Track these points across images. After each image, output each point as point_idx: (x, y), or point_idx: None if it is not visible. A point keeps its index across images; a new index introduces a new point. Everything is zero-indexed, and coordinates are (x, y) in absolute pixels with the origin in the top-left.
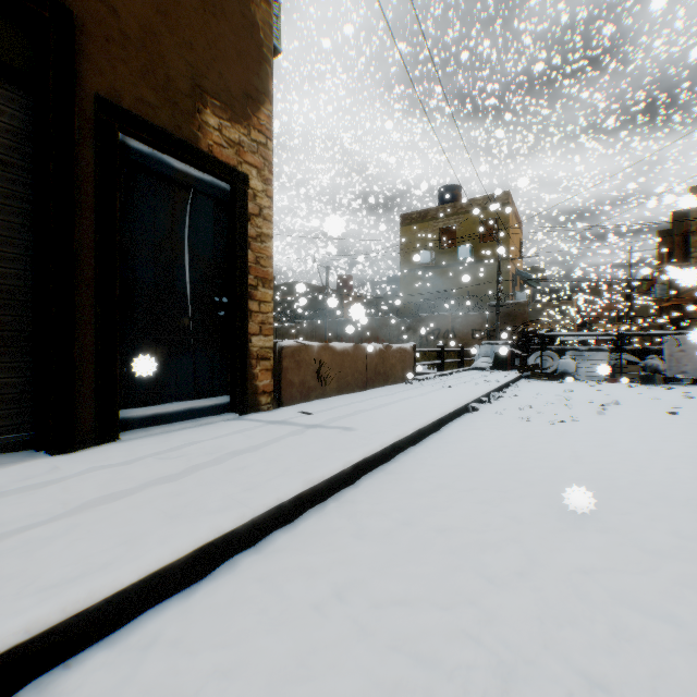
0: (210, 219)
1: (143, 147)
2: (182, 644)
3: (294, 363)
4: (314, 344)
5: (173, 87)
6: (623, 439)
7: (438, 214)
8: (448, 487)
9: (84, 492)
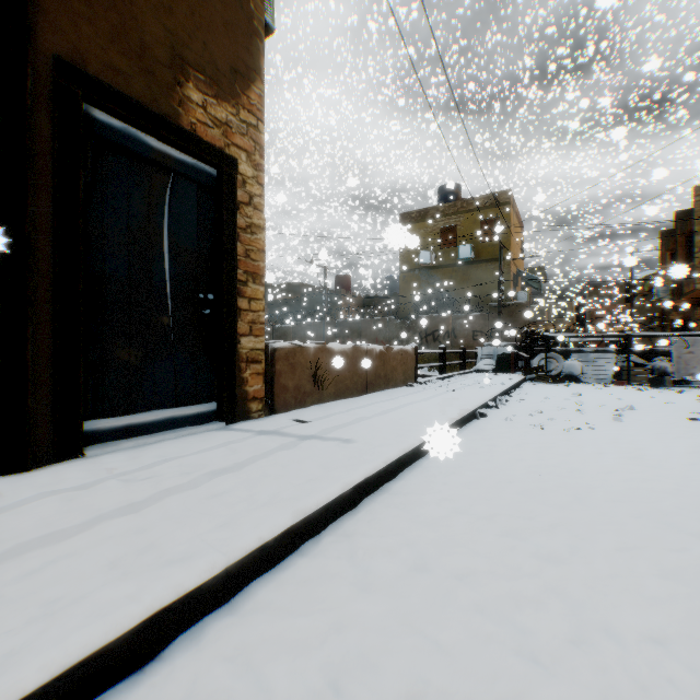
0: (194, 206)
1: (113, 121)
2: None
3: (288, 366)
4: (310, 346)
5: (149, 55)
6: (650, 450)
7: (438, 213)
8: (464, 512)
9: (18, 531)
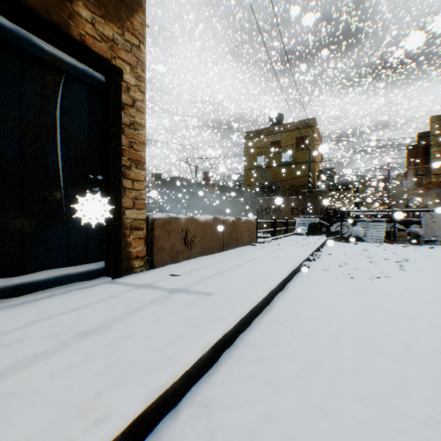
0: (85, 104)
1: (5, 22)
2: None
3: (165, 232)
4: (181, 217)
5: None
6: (438, 296)
7: (269, 132)
8: (313, 368)
9: None
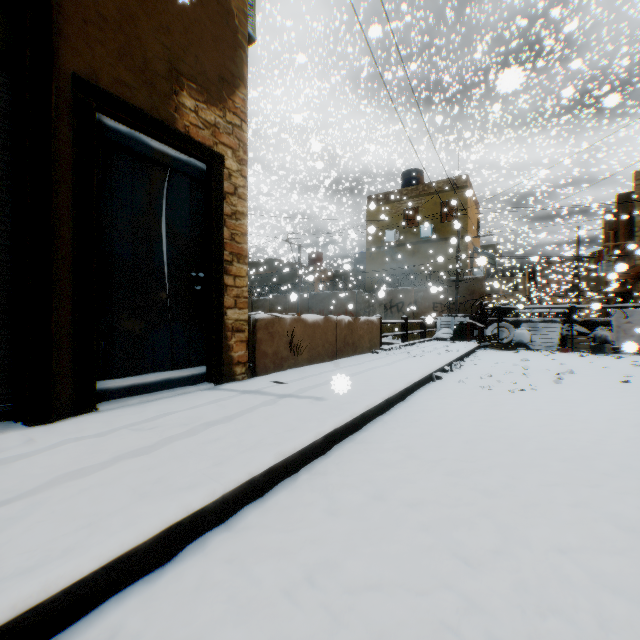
0: (187, 197)
1: (120, 127)
2: (144, 638)
3: (268, 334)
4: (286, 317)
5: (150, 69)
6: (582, 408)
7: (402, 195)
8: (417, 457)
9: (55, 467)
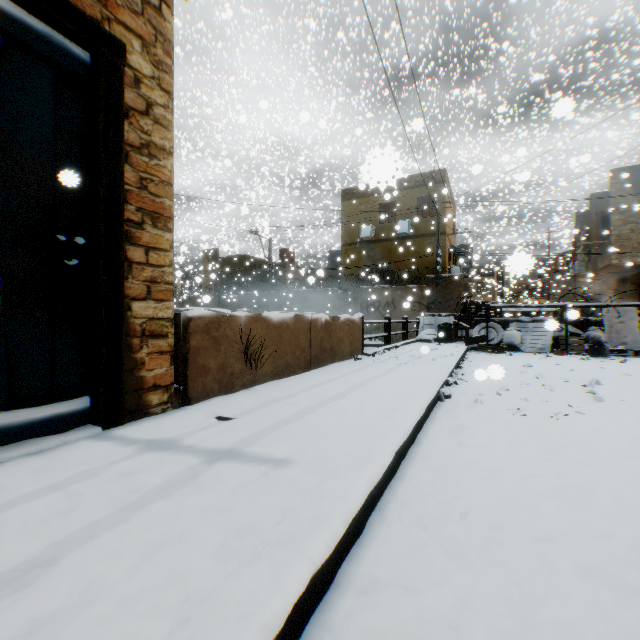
0: (48, 100)
1: None
2: None
3: (209, 340)
4: (240, 314)
5: None
6: None
7: (378, 189)
8: None
9: None
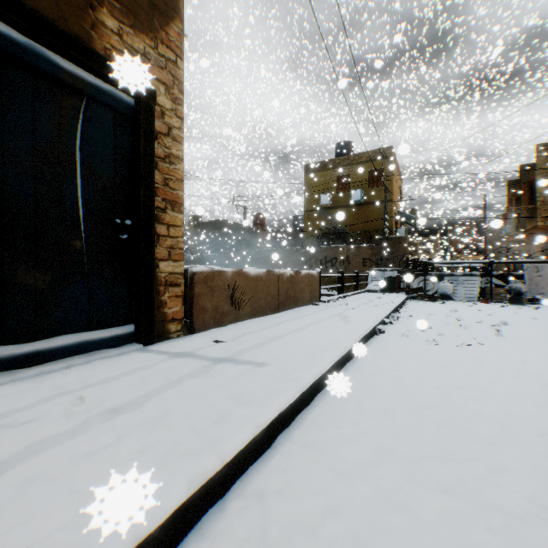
0: (110, 133)
1: (15, 34)
2: None
3: (207, 288)
4: (227, 270)
5: None
6: (543, 367)
7: (335, 164)
8: (388, 453)
9: None
